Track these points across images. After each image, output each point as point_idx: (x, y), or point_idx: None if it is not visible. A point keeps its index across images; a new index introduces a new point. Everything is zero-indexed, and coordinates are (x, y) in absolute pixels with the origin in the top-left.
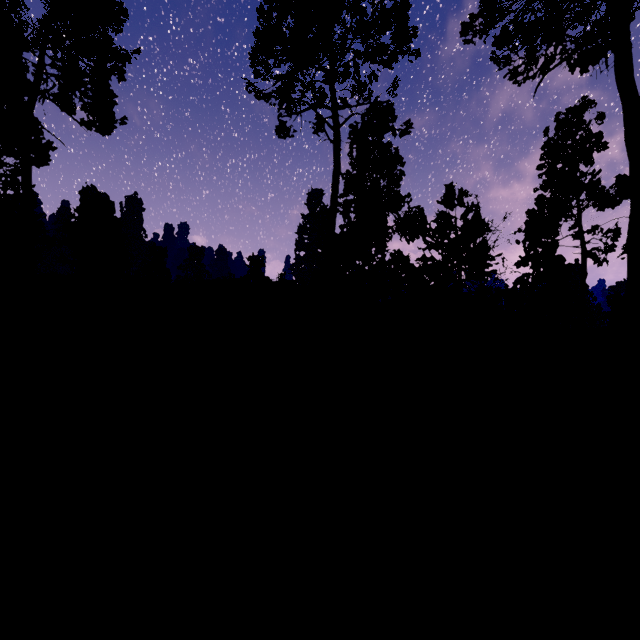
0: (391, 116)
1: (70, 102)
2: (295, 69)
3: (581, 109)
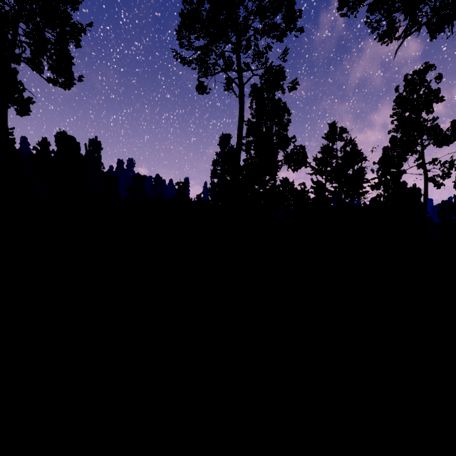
0: (282, 76)
1: (39, 64)
2: (210, 41)
3: (424, 71)
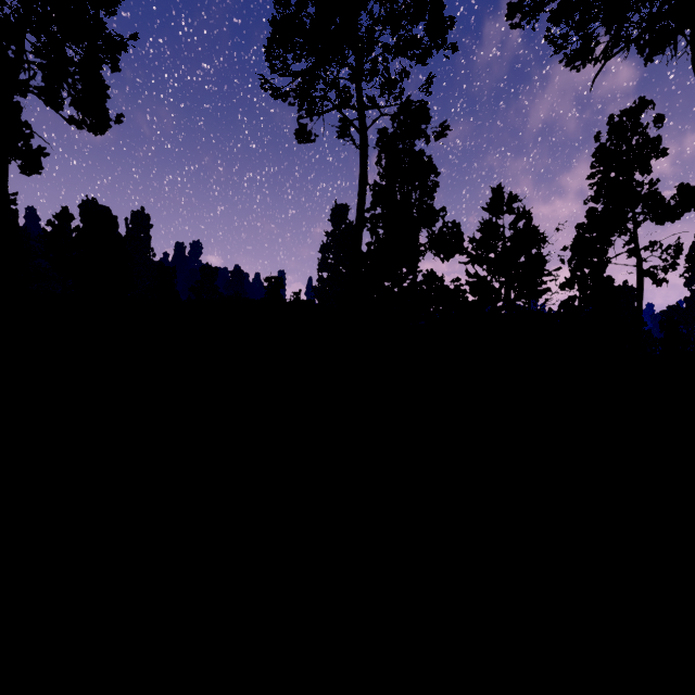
0: (425, 117)
1: (57, 96)
2: (316, 63)
3: (637, 111)
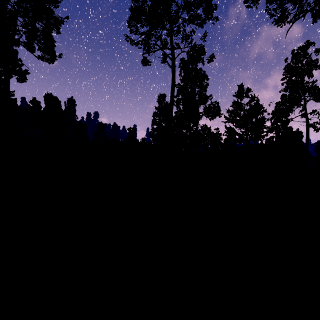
0: (203, 52)
1: (32, 46)
2: (151, 28)
3: (306, 47)
